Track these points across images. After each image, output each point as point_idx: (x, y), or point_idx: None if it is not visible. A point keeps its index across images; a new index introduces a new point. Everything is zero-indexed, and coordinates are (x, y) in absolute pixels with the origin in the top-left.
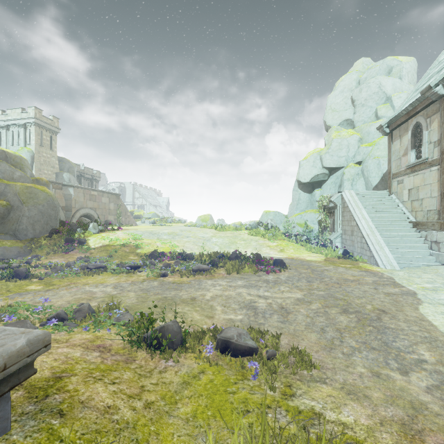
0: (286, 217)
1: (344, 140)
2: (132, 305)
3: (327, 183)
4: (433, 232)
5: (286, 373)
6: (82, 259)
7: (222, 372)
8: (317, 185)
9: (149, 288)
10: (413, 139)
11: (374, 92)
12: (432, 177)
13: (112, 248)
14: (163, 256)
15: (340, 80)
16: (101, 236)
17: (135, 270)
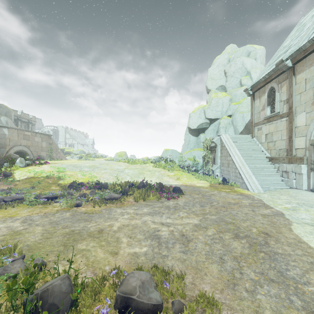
0: (180, 153)
1: (220, 99)
2: (34, 244)
3: (208, 129)
4: (284, 165)
5: None
6: (3, 191)
7: None
8: (201, 131)
9: (59, 221)
10: (269, 98)
11: (239, 67)
12: (282, 126)
13: (36, 180)
14: (81, 186)
15: (217, 58)
16: (27, 169)
17: (52, 201)
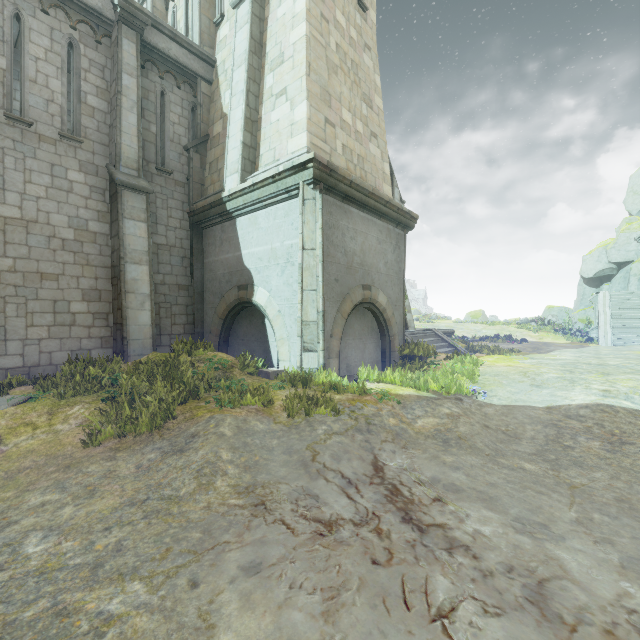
0: (567, 313)
1: (633, 234)
2: None
3: (616, 277)
4: None
5: None
6: None
7: None
8: (605, 279)
9: None
10: None
11: None
12: None
13: None
14: None
15: None
16: None
17: None
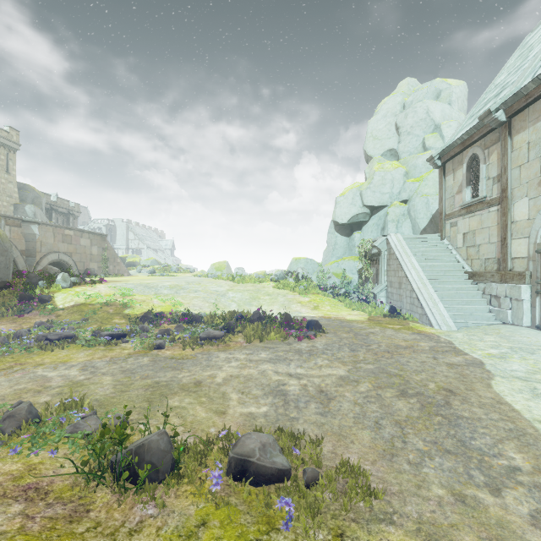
0: (320, 265)
1: (388, 174)
2: (105, 398)
3: (368, 225)
4: (493, 285)
5: (334, 509)
6: (42, 324)
7: (235, 521)
8: (356, 227)
9: (135, 369)
10: (469, 173)
11: (421, 119)
12: (491, 220)
13: (89, 308)
14: (160, 318)
15: (383, 103)
16: (74, 291)
17: (119, 340)
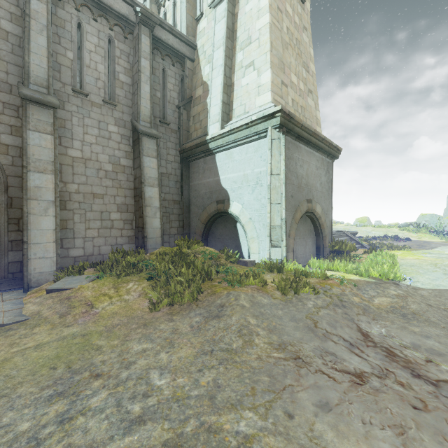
0: (438, 219)
1: None
2: None
3: None
4: None
5: None
6: None
7: None
8: None
9: None
10: None
11: None
12: None
13: None
14: None
15: None
16: None
17: None
